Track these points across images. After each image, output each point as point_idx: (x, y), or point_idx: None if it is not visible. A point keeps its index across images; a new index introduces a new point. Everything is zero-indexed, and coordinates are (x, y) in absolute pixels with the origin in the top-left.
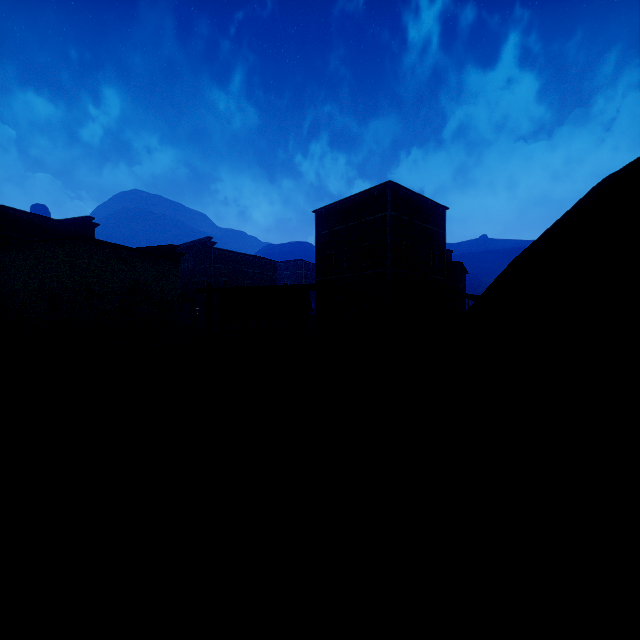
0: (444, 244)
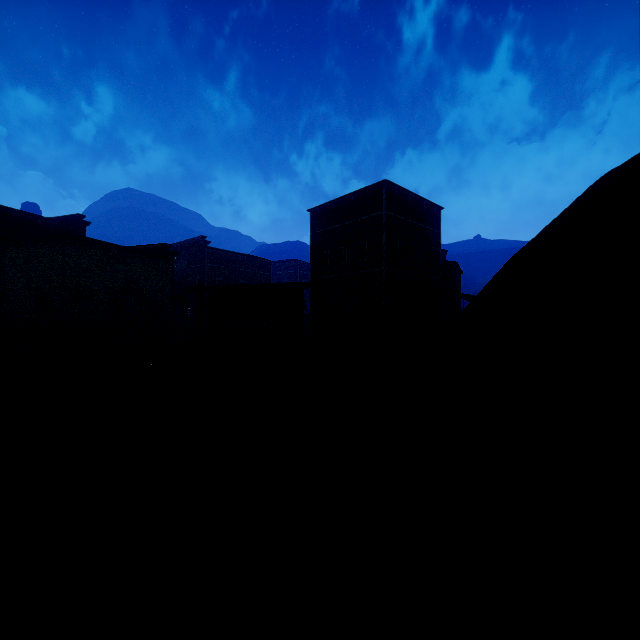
0: (439, 244)
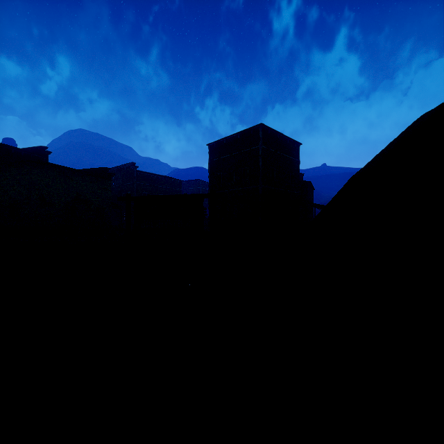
0: (298, 169)
